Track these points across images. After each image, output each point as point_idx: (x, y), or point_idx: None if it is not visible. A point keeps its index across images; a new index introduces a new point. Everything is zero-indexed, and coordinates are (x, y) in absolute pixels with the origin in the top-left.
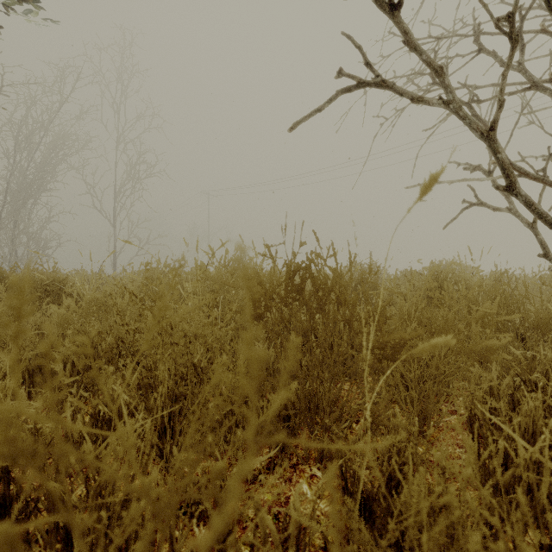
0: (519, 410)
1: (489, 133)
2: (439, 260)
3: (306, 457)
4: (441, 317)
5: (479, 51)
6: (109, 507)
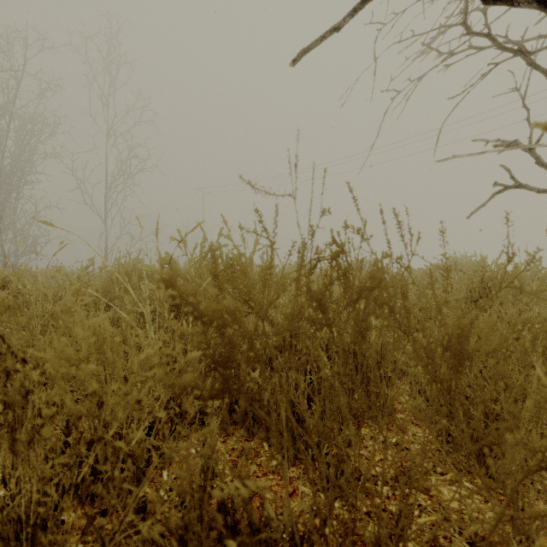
0: None
1: None
2: (449, 256)
3: None
4: None
5: None
6: None
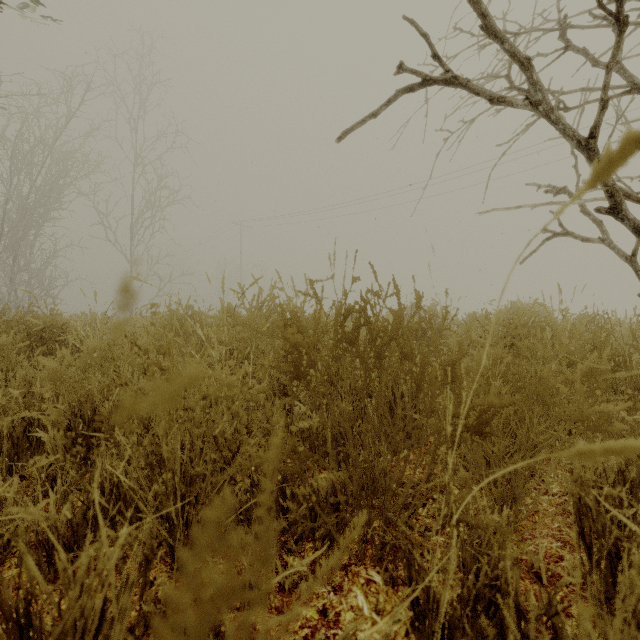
0: (633, 493)
1: (588, 141)
2: (512, 302)
3: (361, 555)
4: (533, 374)
5: (565, 48)
6: (94, 639)
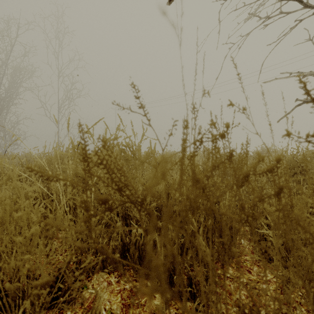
0: None
1: None
2: (261, 146)
3: None
4: None
5: None
6: None
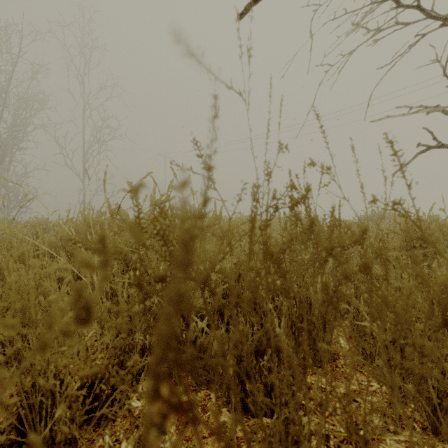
0: None
1: None
2: (371, 209)
3: None
4: None
5: None
6: None
